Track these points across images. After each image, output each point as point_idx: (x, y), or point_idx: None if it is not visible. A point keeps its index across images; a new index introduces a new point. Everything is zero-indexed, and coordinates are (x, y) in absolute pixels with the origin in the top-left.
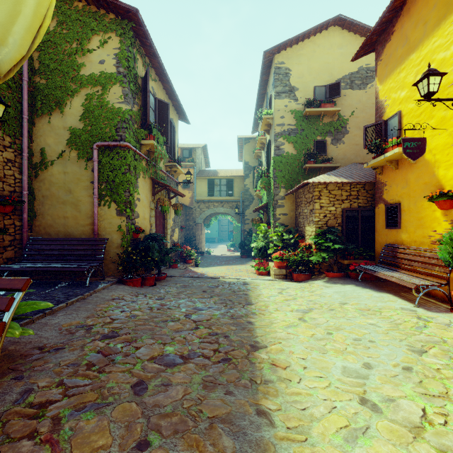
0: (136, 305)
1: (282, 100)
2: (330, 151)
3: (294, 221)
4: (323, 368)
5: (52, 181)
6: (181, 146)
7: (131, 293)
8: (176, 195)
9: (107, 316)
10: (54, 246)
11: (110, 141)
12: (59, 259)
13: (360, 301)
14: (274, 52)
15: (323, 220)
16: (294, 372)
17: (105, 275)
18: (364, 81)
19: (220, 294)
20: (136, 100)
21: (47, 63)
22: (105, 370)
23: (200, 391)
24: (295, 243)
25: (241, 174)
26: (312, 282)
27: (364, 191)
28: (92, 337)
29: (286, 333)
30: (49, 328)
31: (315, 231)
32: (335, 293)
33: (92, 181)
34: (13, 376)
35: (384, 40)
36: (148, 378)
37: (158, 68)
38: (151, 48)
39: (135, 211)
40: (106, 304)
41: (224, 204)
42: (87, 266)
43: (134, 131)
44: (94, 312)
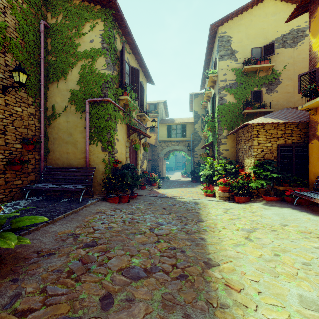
0: (113, 218)
1: (225, 61)
2: (265, 98)
3: (234, 155)
4: (278, 294)
5: (59, 127)
6: (148, 102)
7: (110, 208)
8: (144, 136)
9: (91, 226)
10: (60, 173)
11: (97, 97)
12: (63, 182)
13: (299, 223)
14: (218, 24)
15: (261, 154)
16: (249, 297)
17: (94, 194)
18: (294, 40)
19: (177, 212)
20: (116, 67)
21: (56, 46)
22: (81, 279)
23: (160, 310)
24: (235, 172)
25: (192, 121)
26: (252, 204)
27: (298, 129)
28: (77, 245)
29: (235, 252)
30: (49, 235)
31: (253, 163)
32: (274, 215)
33: (85, 127)
34: (11, 278)
35: (318, 0)
36: (115, 291)
37: (131, 44)
38: (126, 29)
39: (115, 148)
40: (92, 217)
41: (179, 143)
42: (80, 187)
43: (114, 89)
44: (82, 223)
